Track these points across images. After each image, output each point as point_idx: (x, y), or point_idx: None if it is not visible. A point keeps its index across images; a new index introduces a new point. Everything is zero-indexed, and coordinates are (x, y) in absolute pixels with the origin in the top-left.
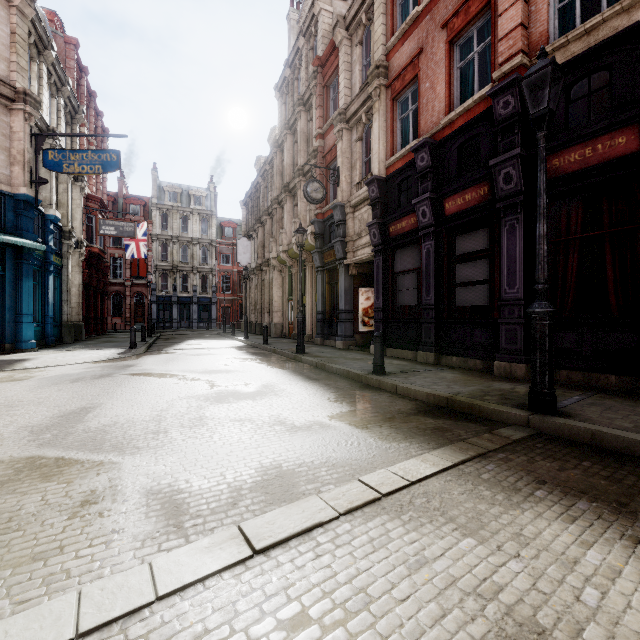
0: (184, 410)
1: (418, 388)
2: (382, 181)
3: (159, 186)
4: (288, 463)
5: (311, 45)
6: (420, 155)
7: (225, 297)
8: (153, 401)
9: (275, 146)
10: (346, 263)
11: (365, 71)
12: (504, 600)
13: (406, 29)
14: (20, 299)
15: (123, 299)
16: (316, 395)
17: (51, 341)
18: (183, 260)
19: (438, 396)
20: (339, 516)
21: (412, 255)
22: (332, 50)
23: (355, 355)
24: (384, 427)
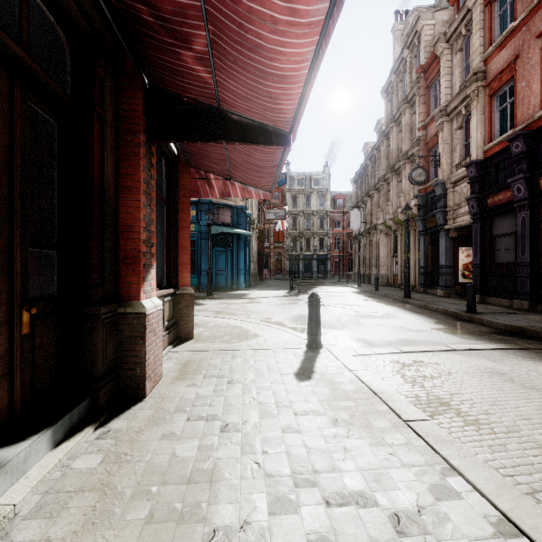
0: (348, 319)
1: (499, 321)
2: (480, 163)
3: (290, 176)
4: (410, 339)
5: (414, 54)
6: (514, 144)
7: (337, 254)
8: (330, 315)
9: (382, 136)
10: (446, 228)
11: (465, 71)
12: (495, 370)
13: (503, 39)
14: (239, 262)
15: (269, 257)
16: (421, 320)
17: (248, 284)
18: (306, 228)
19: (513, 326)
20: (435, 351)
21: (509, 221)
22: (433, 59)
23: (454, 301)
24: (465, 335)
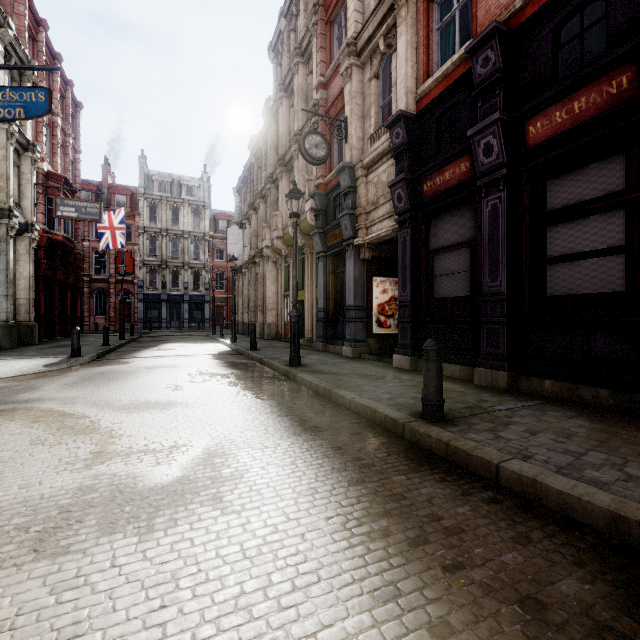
0: None
1: (568, 485)
2: (411, 120)
3: (147, 175)
4: None
5: None
6: (482, 56)
7: (219, 295)
8: None
9: (269, 115)
10: (357, 243)
11: None
12: None
13: None
14: None
15: (107, 297)
16: (314, 502)
17: None
18: (174, 255)
19: None
20: None
21: (460, 222)
22: None
23: (372, 369)
24: None
